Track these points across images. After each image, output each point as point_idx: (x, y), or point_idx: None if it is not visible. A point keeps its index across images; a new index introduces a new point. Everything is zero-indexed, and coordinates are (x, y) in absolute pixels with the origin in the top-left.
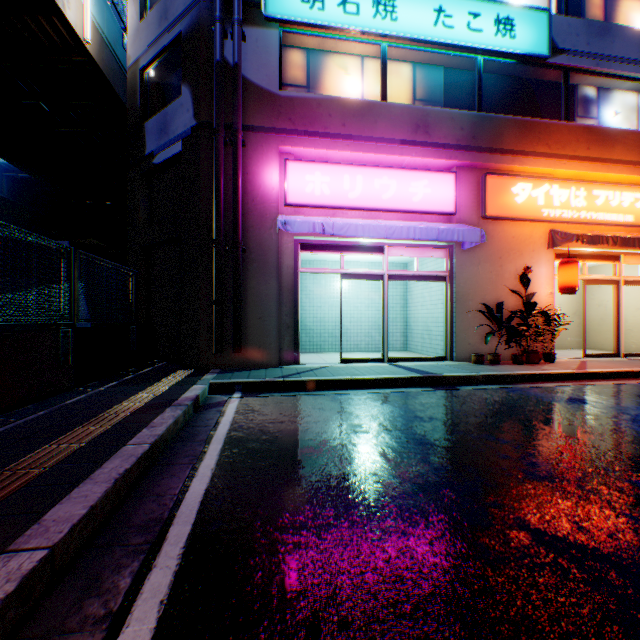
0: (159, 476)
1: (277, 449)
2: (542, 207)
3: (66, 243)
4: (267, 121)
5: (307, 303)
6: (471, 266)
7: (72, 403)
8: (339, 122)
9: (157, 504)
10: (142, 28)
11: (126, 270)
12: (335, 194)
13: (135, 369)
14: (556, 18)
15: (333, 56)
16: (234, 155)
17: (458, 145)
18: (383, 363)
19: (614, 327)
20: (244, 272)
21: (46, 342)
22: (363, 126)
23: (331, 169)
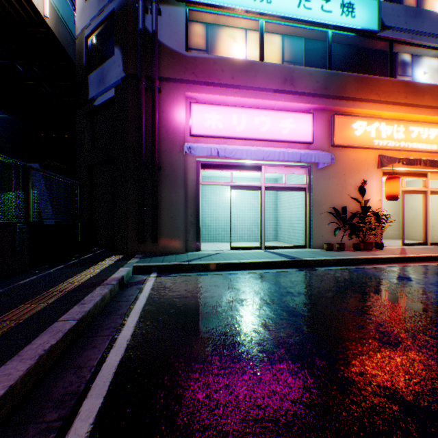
0: (83, 348)
1: (181, 321)
2: (374, 138)
3: (37, 165)
4: (177, 74)
5: (206, 207)
6: (323, 180)
7: (24, 283)
8: (229, 76)
9: (76, 376)
10: (86, 7)
11: (72, 182)
12: (226, 128)
13: (79, 255)
14: (383, 4)
15: (225, 29)
16: (152, 98)
17: (314, 93)
18: (261, 250)
19: (423, 224)
20: (160, 184)
21: (5, 236)
22: (247, 79)
23: (223, 110)
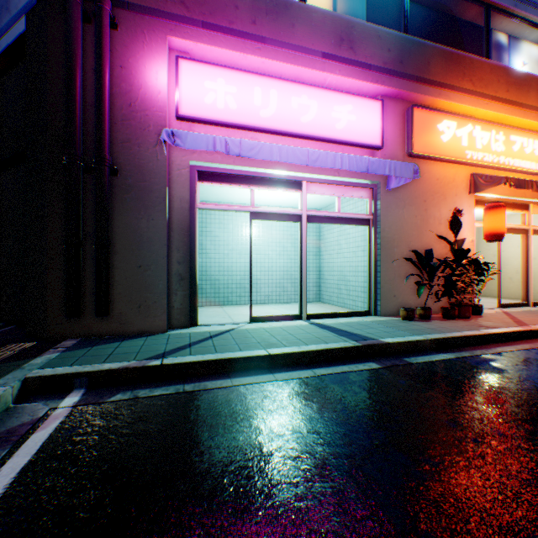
0: None
1: None
2: (466, 148)
3: None
4: None
5: (212, 250)
6: (396, 209)
7: None
8: (248, 18)
9: None
10: None
11: None
12: (243, 110)
13: None
14: None
15: None
16: (97, 32)
17: (385, 68)
18: (301, 321)
19: (523, 276)
20: (116, 203)
21: None
22: (278, 28)
23: (238, 77)
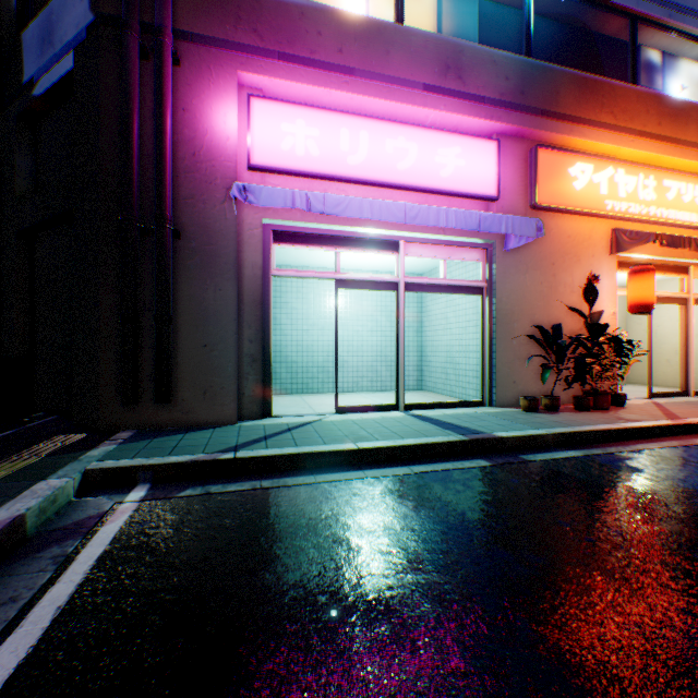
0: None
1: None
2: (605, 197)
3: None
4: (218, 29)
5: (288, 325)
6: (517, 274)
7: None
8: (333, 46)
9: None
10: None
11: None
12: (327, 156)
13: None
14: None
15: None
16: (157, 71)
17: (502, 101)
18: (398, 412)
19: (682, 358)
20: (178, 270)
21: None
22: (370, 56)
23: (321, 117)
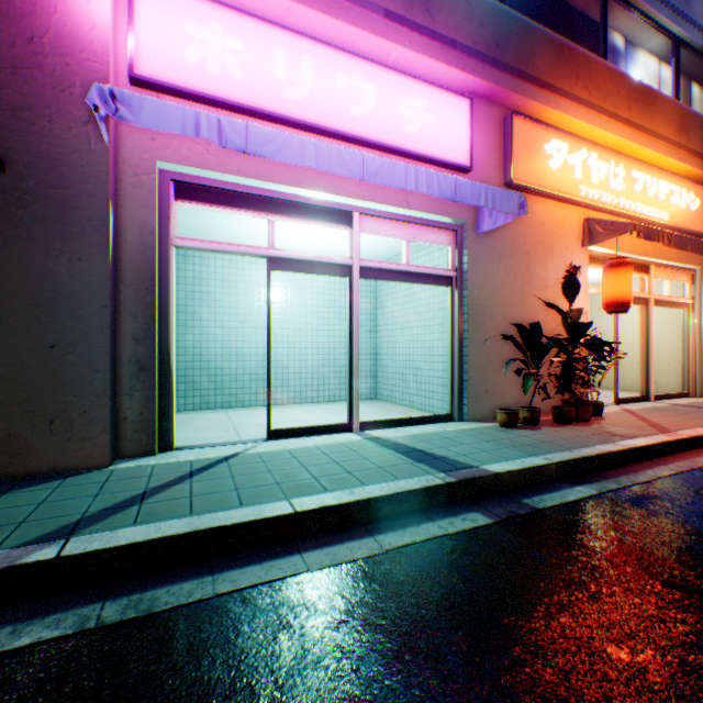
0: None
1: None
2: (579, 182)
3: None
4: None
5: (212, 322)
6: (490, 263)
7: None
8: None
9: None
10: None
11: None
12: (255, 82)
13: None
14: None
15: None
16: None
17: (476, 50)
18: (352, 434)
19: (643, 361)
20: (1, 224)
21: None
22: None
23: (246, 26)
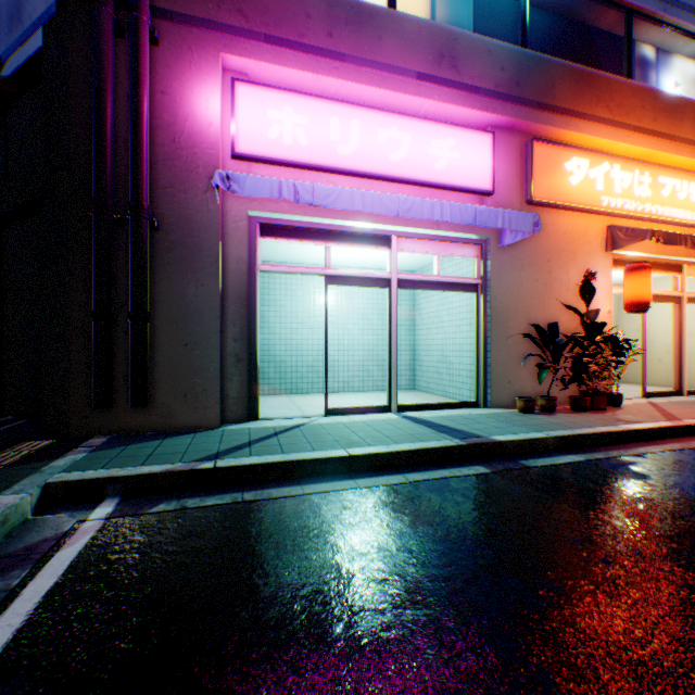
0: None
1: None
2: (601, 193)
3: None
4: (200, 7)
5: (277, 323)
6: (512, 271)
7: None
8: (323, 29)
9: None
10: None
11: None
12: (317, 146)
13: None
14: None
15: None
16: (133, 49)
17: (497, 92)
18: (390, 414)
19: (675, 357)
20: (157, 264)
21: None
22: (361, 42)
23: (310, 105)
